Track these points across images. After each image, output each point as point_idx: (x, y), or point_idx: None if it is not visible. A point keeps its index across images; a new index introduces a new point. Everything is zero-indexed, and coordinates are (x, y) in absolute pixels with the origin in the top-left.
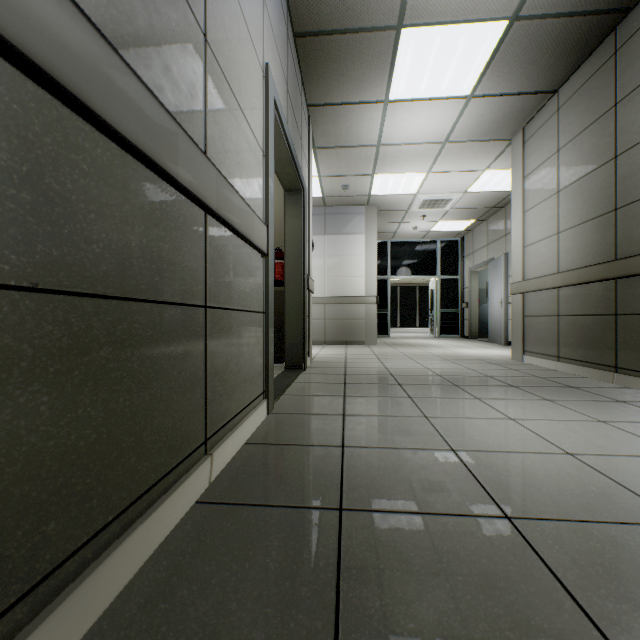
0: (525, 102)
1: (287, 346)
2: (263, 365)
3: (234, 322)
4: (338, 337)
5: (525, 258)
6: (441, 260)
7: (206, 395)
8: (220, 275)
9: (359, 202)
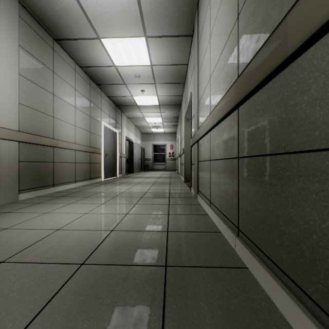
0: None
1: None
2: None
3: None
4: None
5: None
6: None
7: None
8: None
9: None
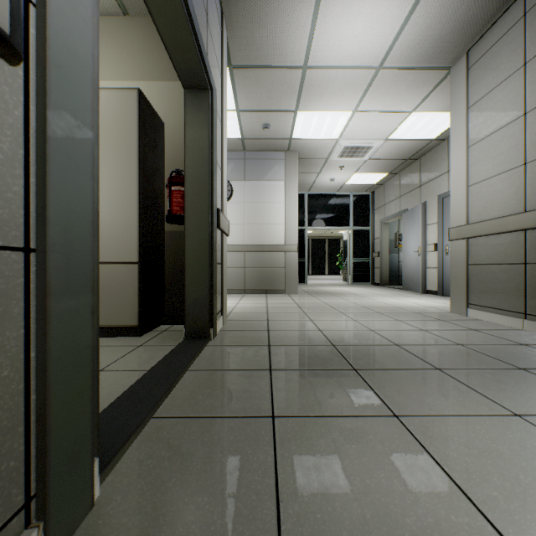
0: (482, 8)
1: (188, 306)
2: (23, 418)
3: None
4: (258, 286)
5: (470, 199)
6: (354, 212)
7: None
8: None
9: (280, 147)
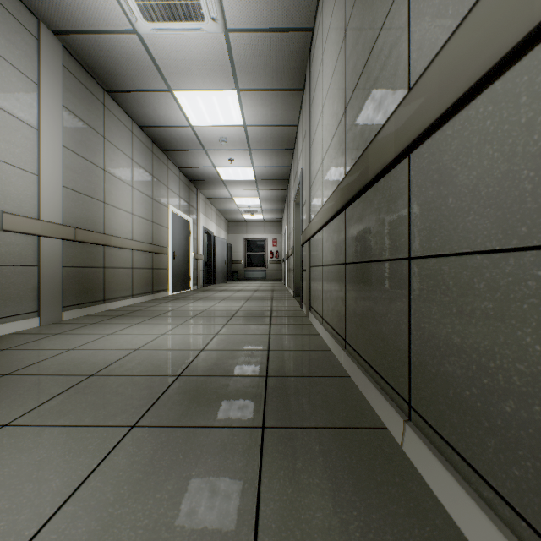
0: None
1: None
2: None
3: (476, 278)
4: None
5: None
6: None
7: (410, 355)
8: (433, 209)
9: None
